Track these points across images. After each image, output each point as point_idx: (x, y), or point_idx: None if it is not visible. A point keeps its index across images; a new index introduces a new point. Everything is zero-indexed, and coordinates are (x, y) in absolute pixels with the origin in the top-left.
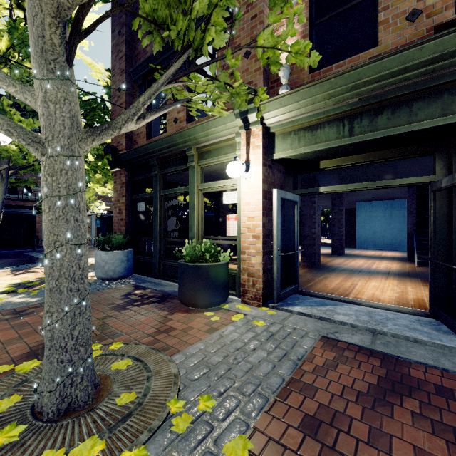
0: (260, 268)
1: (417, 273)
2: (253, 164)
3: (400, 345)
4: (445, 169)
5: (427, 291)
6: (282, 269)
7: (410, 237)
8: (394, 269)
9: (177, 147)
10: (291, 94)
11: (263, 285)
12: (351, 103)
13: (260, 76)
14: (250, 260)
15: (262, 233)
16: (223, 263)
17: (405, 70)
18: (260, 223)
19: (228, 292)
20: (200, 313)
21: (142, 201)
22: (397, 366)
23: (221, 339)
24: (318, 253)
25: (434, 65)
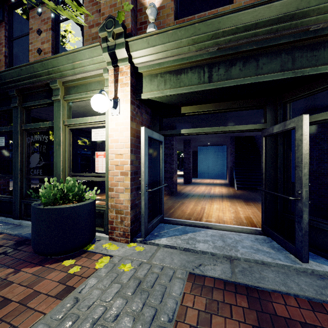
0: (128, 204)
1: (239, 195)
2: (121, 102)
3: (253, 271)
4: (273, 119)
5: (249, 209)
6: (149, 202)
7: (231, 170)
8: (224, 193)
9: (40, 79)
10: (158, 34)
11: (132, 221)
12: (211, 52)
13: (128, 13)
14: (118, 197)
15: (130, 170)
16: (88, 202)
17: (256, 25)
18: (128, 160)
19: (95, 231)
20: (58, 263)
21: (4, 136)
22: (260, 301)
23: (74, 307)
24: (175, 183)
25: (278, 25)
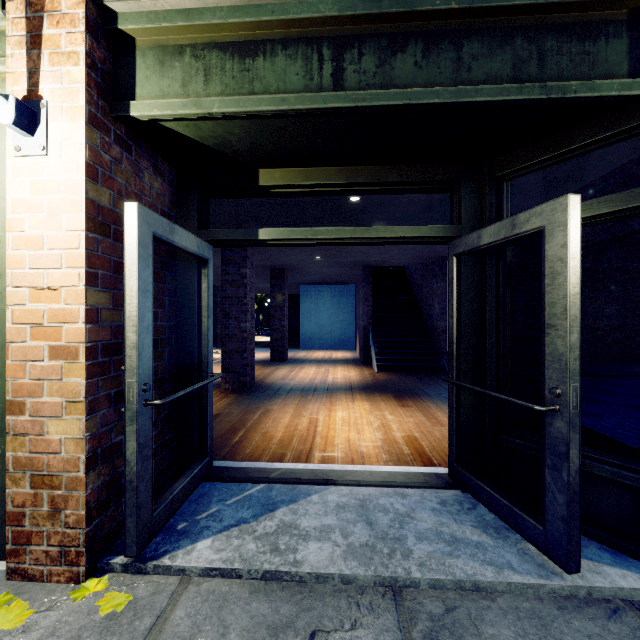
0: (78, 454)
1: (383, 384)
2: (53, 113)
3: (461, 627)
4: (476, 217)
5: (409, 416)
6: (168, 428)
7: (365, 333)
8: (355, 380)
9: None
10: None
11: (94, 505)
12: (341, 0)
13: None
14: (42, 431)
15: (86, 340)
16: None
17: None
18: (78, 307)
19: None
20: None
21: None
22: None
23: None
24: (251, 364)
25: None
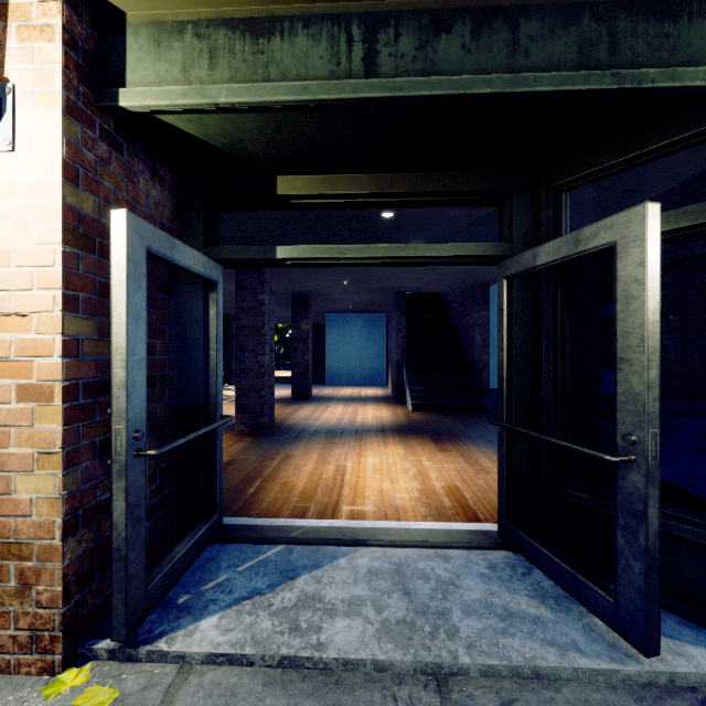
0: (53, 517)
1: (419, 425)
2: (21, 99)
3: None
4: (530, 233)
5: (449, 462)
6: (169, 481)
7: (399, 367)
8: (387, 421)
9: None
10: None
11: (73, 579)
12: None
13: None
14: (8, 489)
15: (63, 377)
16: None
17: None
18: (53, 338)
19: None
20: None
21: None
22: None
23: None
24: (270, 403)
25: None
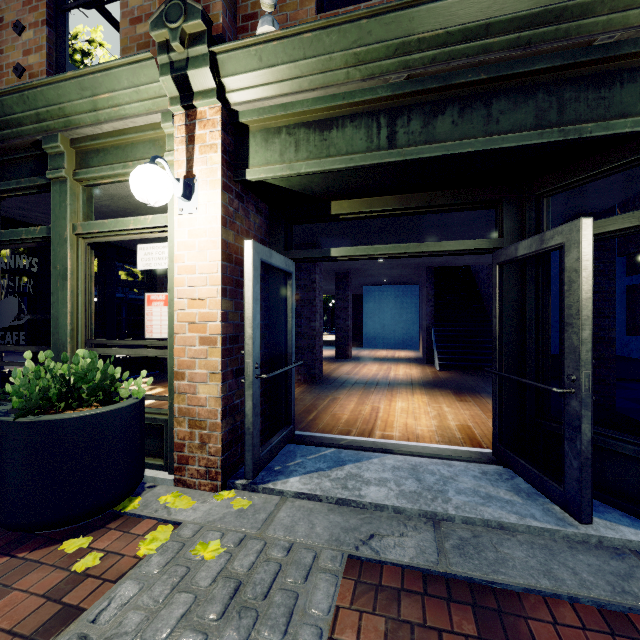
0: (217, 408)
1: (444, 381)
2: (201, 185)
3: (483, 546)
4: (516, 230)
5: (466, 409)
6: (264, 400)
7: (428, 332)
8: (416, 377)
9: (19, 131)
10: (281, 39)
11: (225, 443)
12: (394, 84)
13: None
14: (195, 391)
15: (222, 333)
16: (125, 405)
17: (487, 29)
18: (217, 311)
19: (142, 468)
20: (50, 547)
21: None
22: (501, 616)
23: None
24: (320, 359)
25: (532, 31)
